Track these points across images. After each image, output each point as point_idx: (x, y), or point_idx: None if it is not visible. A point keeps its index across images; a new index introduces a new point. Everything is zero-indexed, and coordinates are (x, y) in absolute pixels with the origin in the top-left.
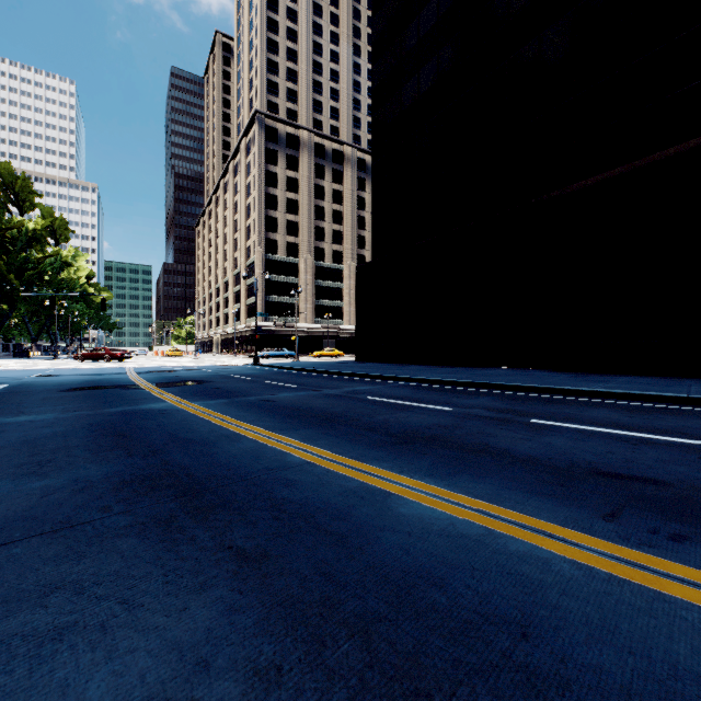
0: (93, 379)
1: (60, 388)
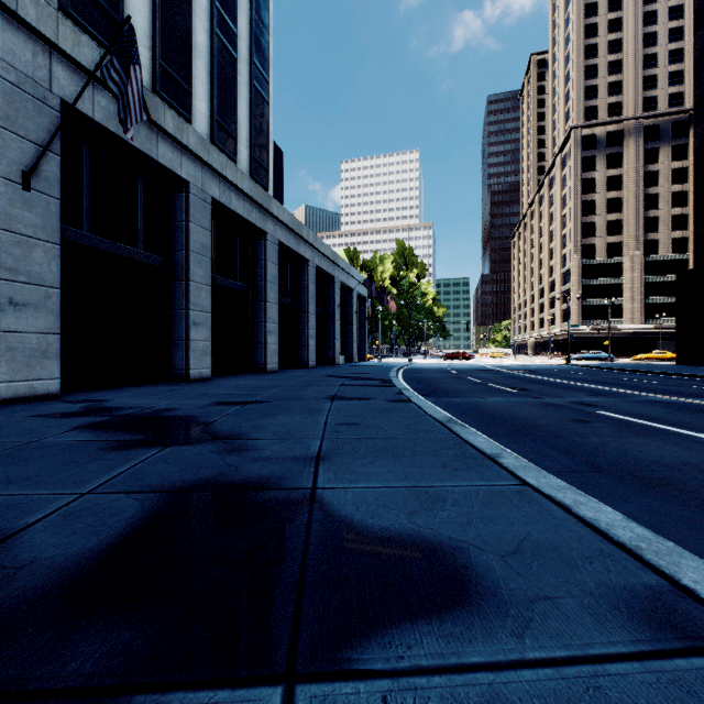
0: (476, 368)
1: (471, 370)
